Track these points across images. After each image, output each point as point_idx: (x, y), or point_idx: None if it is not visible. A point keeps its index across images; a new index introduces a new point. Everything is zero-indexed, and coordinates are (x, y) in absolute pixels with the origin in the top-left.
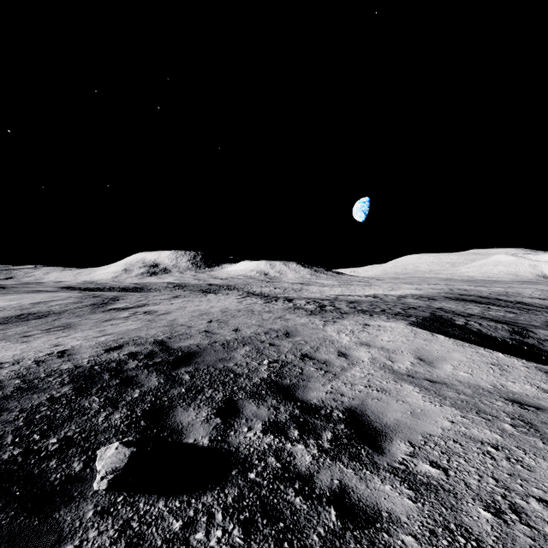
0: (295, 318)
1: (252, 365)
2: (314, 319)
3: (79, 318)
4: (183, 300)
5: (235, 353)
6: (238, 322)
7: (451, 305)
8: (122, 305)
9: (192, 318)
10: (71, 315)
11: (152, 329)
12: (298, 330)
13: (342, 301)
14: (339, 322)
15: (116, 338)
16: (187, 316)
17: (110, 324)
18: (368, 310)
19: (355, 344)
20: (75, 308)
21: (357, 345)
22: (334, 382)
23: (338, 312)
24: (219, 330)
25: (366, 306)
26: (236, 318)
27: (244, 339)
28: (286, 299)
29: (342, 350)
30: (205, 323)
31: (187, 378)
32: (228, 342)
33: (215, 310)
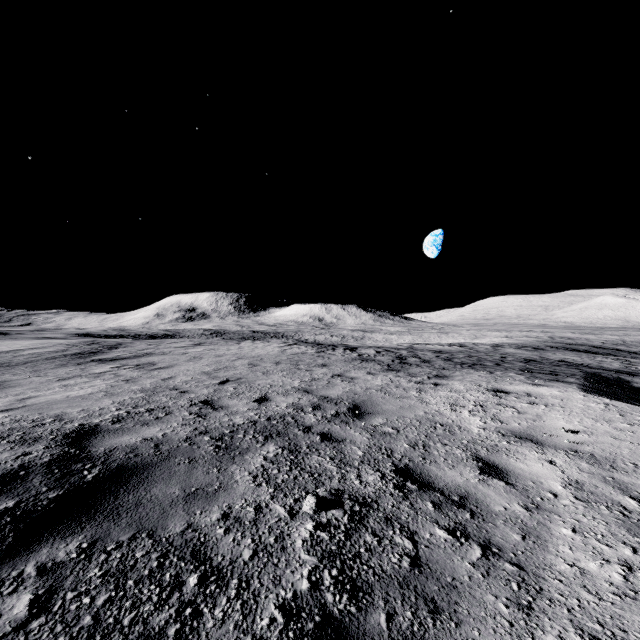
0: (366, 377)
1: (269, 517)
2: (398, 379)
3: (29, 375)
4: (205, 349)
5: (239, 466)
6: (270, 383)
7: (572, 356)
8: (114, 354)
9: (199, 375)
10: (26, 369)
11: (111, 396)
12: (374, 399)
13: (425, 351)
14: (445, 385)
15: (4, 421)
16: (193, 372)
17: (64, 384)
18: (475, 363)
19: (503, 437)
20: (46, 359)
21: (509, 440)
22: (545, 623)
23: (431, 367)
24: (230, 400)
25: (465, 358)
26: (269, 377)
27: (270, 422)
28: (347, 347)
29: (481, 454)
30: (215, 384)
31: (7, 620)
32: (232, 433)
33: (242, 362)
